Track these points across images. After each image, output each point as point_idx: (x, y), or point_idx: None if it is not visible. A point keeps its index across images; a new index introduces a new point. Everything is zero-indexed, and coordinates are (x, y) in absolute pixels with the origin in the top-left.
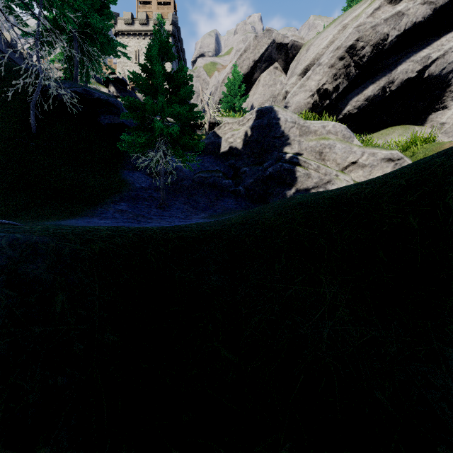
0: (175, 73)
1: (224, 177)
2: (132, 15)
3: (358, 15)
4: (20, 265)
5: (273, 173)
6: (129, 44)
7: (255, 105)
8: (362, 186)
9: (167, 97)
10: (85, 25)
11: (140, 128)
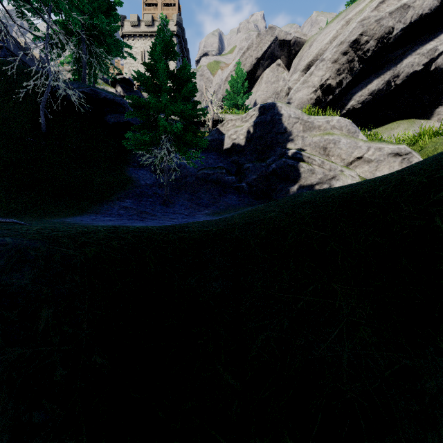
0: (179, 72)
1: (227, 173)
2: (138, 17)
3: (362, 10)
4: (4, 274)
5: (276, 169)
6: (135, 46)
7: (258, 102)
8: (375, 183)
9: (171, 95)
10: (93, 27)
11: (145, 126)
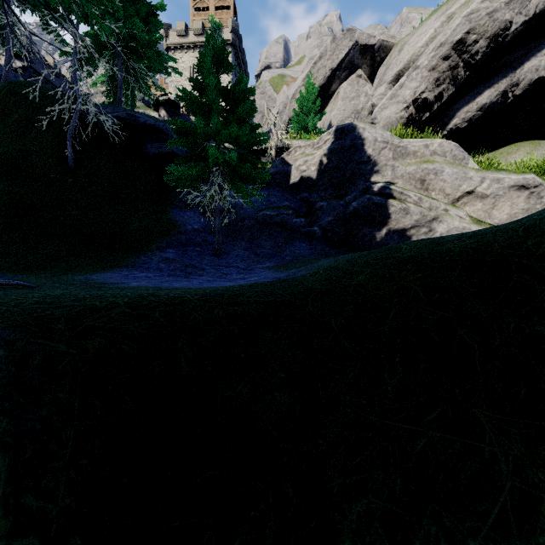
0: (234, 87)
1: (294, 215)
2: (186, 25)
3: (469, 1)
4: None
5: (358, 209)
6: (182, 60)
7: (333, 124)
8: (516, 233)
9: (223, 117)
10: (130, 37)
11: (191, 157)
